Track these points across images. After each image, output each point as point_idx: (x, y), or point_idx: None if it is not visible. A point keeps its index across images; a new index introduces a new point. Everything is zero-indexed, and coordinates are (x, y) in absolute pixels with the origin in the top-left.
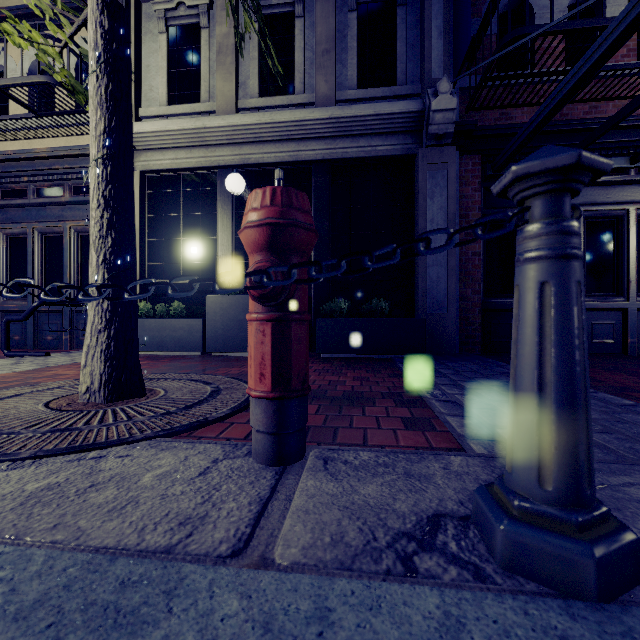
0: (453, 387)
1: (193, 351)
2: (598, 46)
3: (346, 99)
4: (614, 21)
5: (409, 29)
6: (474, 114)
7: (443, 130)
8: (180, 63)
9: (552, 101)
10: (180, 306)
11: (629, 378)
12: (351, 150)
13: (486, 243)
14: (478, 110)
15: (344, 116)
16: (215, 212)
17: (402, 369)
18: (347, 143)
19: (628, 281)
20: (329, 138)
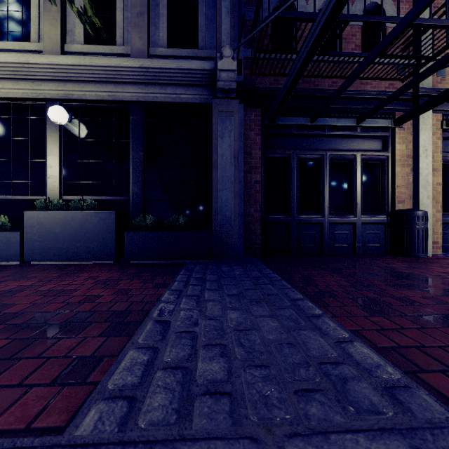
0: (193, 299)
1: (10, 261)
2: (317, 25)
3: (158, 55)
4: (324, 5)
5: (208, 7)
6: (256, 78)
7: (228, 86)
8: (11, 5)
9: (295, 69)
10: (3, 220)
11: (342, 279)
12: (160, 95)
13: (266, 174)
14: (258, 75)
15: (152, 67)
16: (44, 138)
17: (177, 276)
18: (157, 89)
19: (356, 204)
20: (142, 84)
